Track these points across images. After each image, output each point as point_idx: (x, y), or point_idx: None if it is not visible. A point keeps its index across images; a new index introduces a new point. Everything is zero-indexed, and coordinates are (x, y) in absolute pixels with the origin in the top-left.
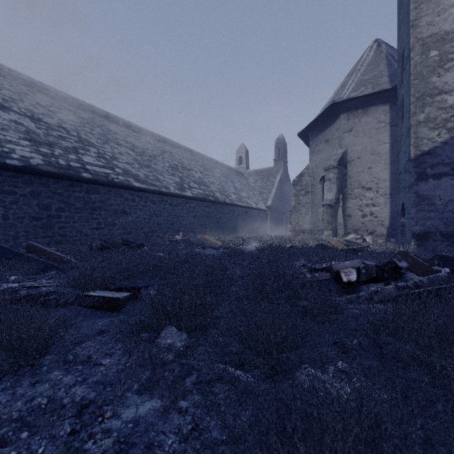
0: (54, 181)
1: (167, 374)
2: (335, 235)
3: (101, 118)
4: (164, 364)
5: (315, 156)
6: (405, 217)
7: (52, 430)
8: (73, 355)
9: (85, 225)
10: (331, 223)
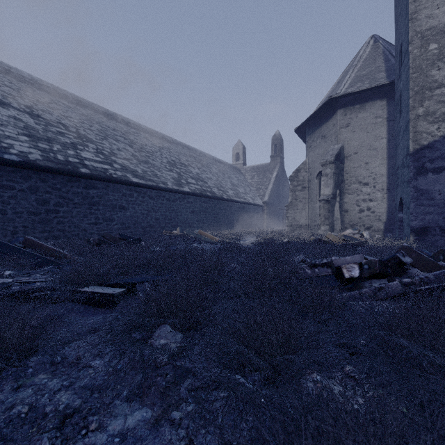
0: (53, 176)
1: (159, 380)
2: (332, 230)
3: (100, 114)
4: (157, 367)
5: (311, 152)
6: (403, 212)
7: None
8: (61, 356)
9: (83, 220)
10: (328, 218)
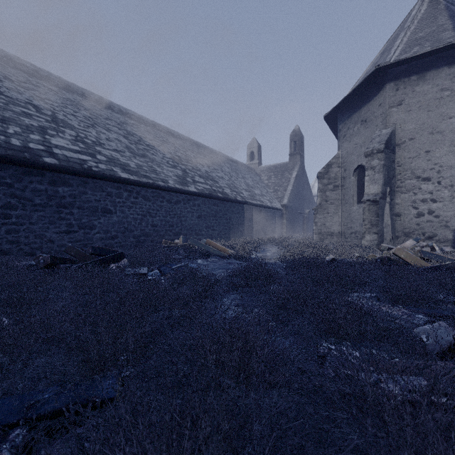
0: (0, 166)
1: None
2: (381, 240)
3: (92, 102)
4: None
5: (346, 142)
6: None
7: None
8: None
9: (49, 228)
10: (376, 225)
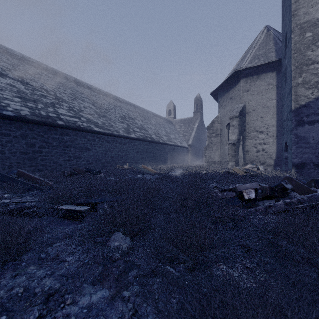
0: (38, 126)
1: (114, 270)
2: (237, 165)
3: (71, 82)
4: (113, 261)
5: (222, 109)
6: (287, 152)
7: (24, 314)
8: (45, 254)
9: (59, 158)
10: (234, 157)
